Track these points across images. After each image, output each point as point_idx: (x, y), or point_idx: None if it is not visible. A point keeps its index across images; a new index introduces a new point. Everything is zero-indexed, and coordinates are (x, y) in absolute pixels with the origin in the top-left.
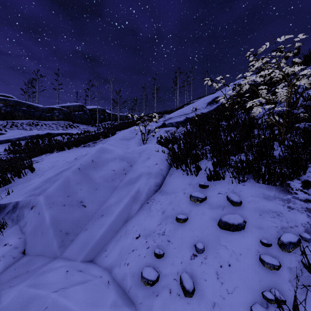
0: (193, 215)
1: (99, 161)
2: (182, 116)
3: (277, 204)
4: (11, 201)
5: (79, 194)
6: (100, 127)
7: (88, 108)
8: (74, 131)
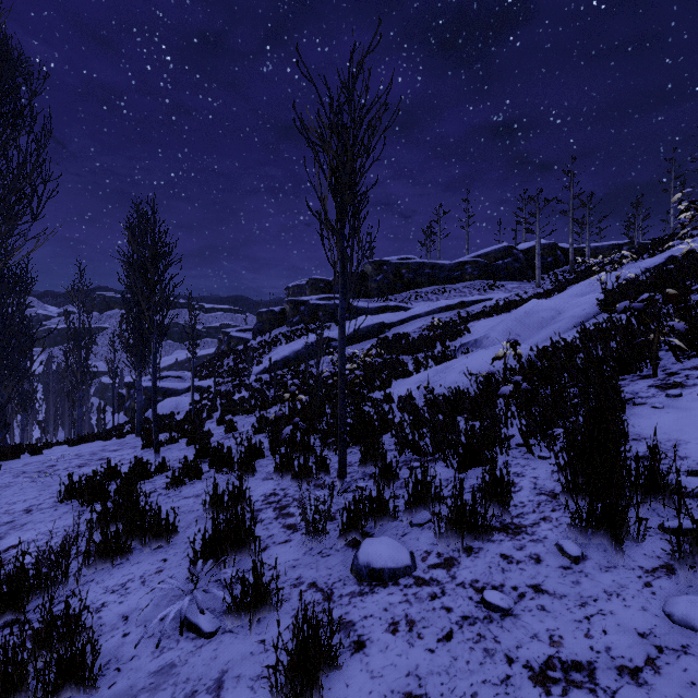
0: None
1: (531, 312)
2: None
3: None
4: (471, 339)
5: (516, 331)
6: (545, 281)
7: (520, 248)
8: (497, 295)
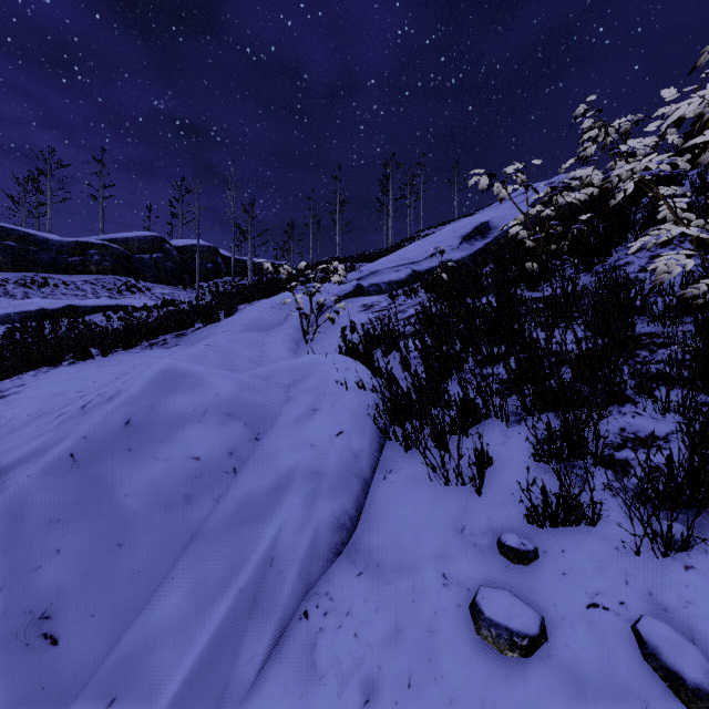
0: None
1: (150, 423)
2: (403, 267)
3: None
4: None
5: (47, 574)
6: (205, 291)
7: (175, 244)
8: (139, 302)
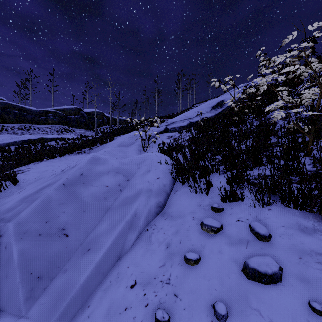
0: (207, 253)
1: (89, 174)
2: (185, 120)
3: (320, 241)
4: None
5: (62, 218)
6: (98, 132)
7: (85, 111)
8: (70, 136)
